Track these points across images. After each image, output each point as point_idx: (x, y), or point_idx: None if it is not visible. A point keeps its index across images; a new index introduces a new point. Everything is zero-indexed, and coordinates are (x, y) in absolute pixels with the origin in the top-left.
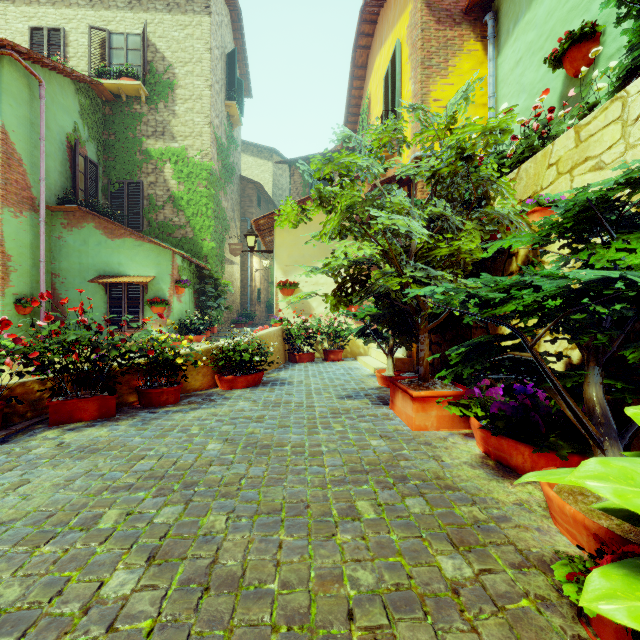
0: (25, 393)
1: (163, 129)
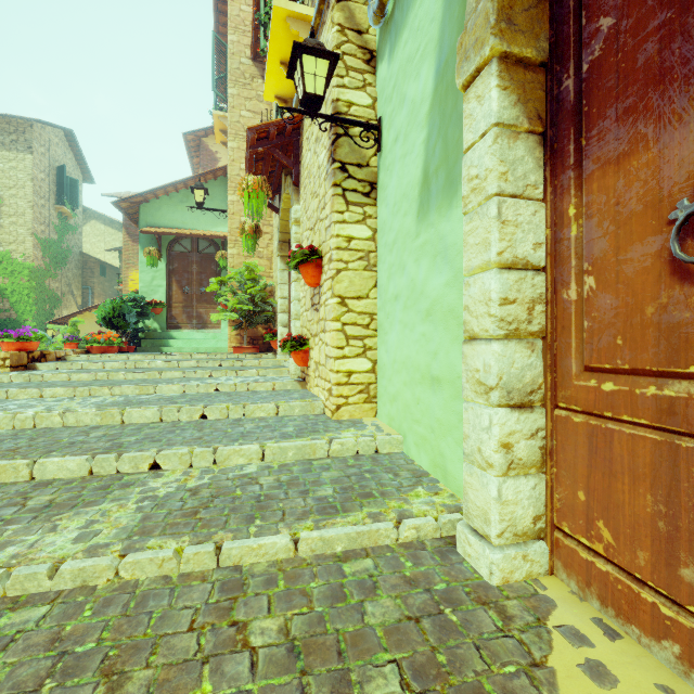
0: None
1: None
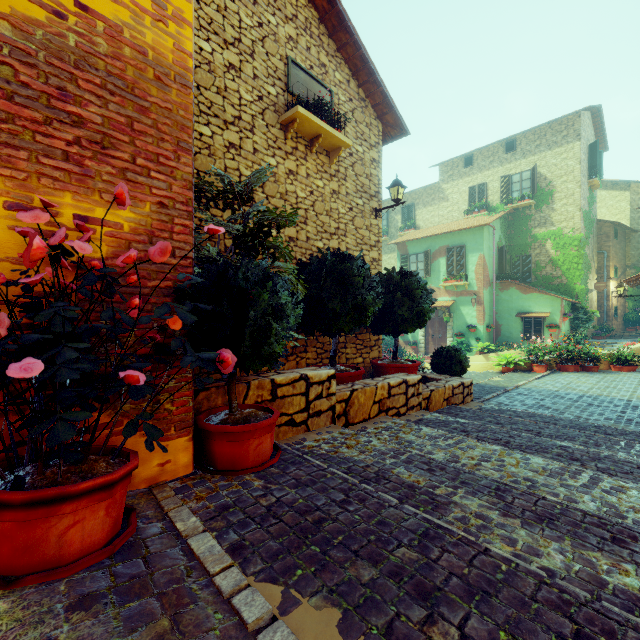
0: (547, 362)
1: (545, 221)
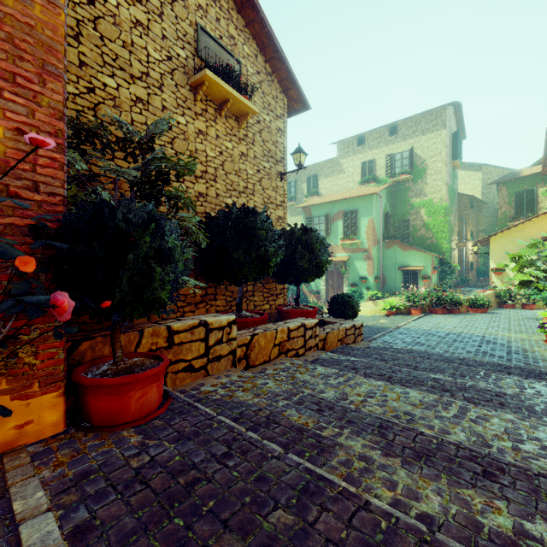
0: (422, 306)
1: (420, 192)
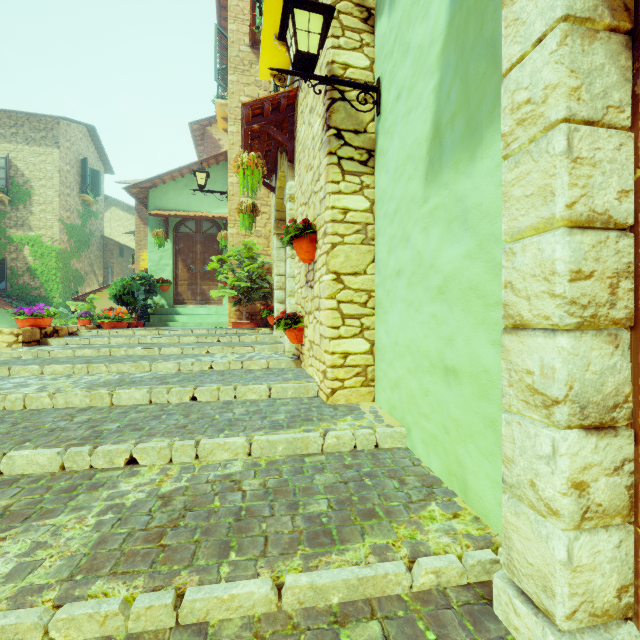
0: None
1: (23, 223)
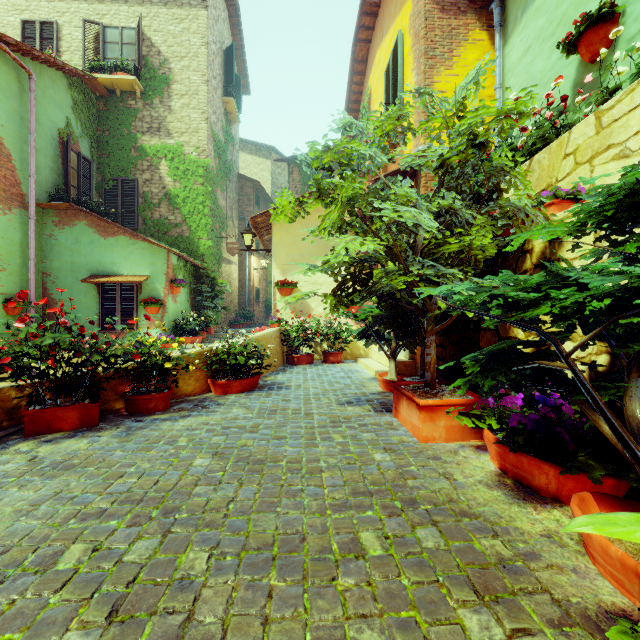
0: (1, 401)
1: (159, 125)
